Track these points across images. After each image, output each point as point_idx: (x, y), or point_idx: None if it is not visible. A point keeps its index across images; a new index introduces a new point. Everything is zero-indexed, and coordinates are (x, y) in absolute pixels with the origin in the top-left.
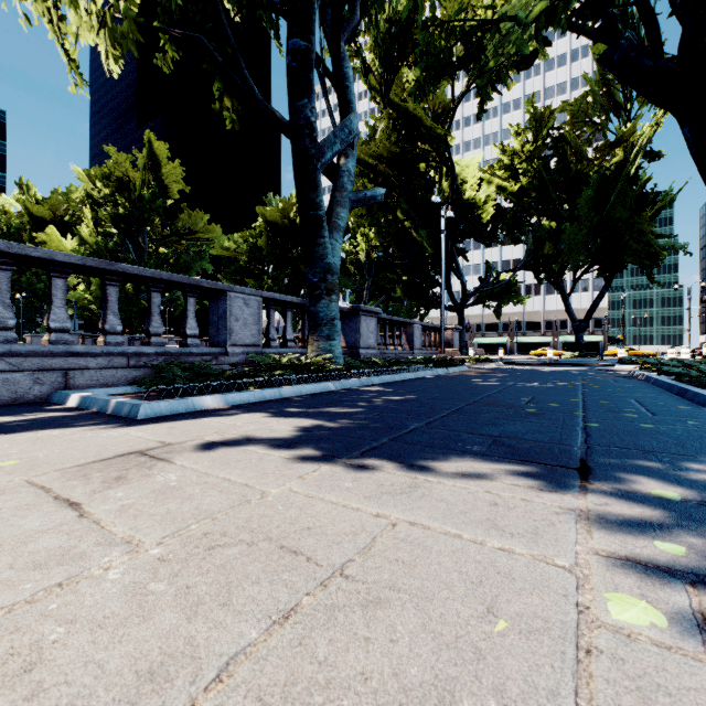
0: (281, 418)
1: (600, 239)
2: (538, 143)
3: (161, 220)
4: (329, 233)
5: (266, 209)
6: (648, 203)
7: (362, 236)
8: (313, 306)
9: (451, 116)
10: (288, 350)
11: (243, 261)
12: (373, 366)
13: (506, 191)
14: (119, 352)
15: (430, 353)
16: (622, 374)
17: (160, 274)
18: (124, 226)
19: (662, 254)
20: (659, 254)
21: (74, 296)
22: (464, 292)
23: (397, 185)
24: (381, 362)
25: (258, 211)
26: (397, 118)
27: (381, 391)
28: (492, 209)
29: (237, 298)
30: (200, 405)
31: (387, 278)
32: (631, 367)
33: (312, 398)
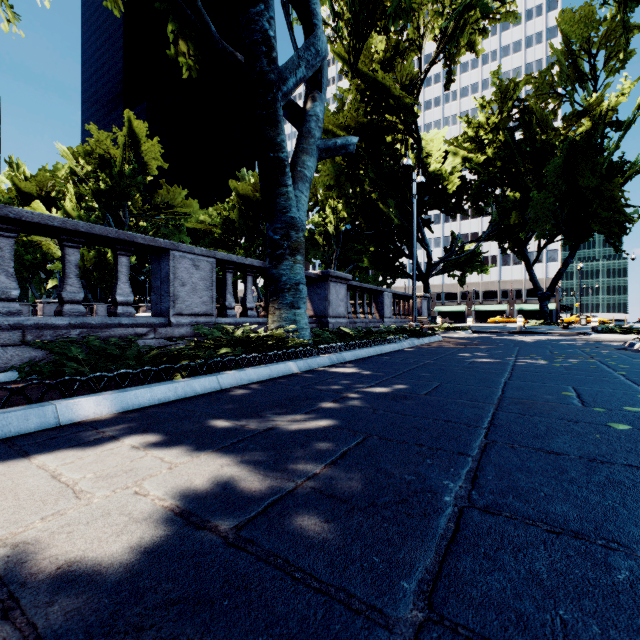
0: (185, 456)
1: (567, 208)
2: (504, 115)
3: (141, 195)
4: (293, 183)
5: (239, 183)
6: (615, 172)
7: (330, 208)
8: (274, 268)
9: (418, 88)
10: (248, 319)
11: (217, 233)
12: (344, 338)
13: (472, 162)
14: (11, 324)
15: (400, 321)
16: (617, 346)
17: (74, 223)
18: (105, 201)
19: (634, 221)
20: (630, 221)
21: (57, 266)
22: (430, 262)
23: (365, 157)
24: (351, 332)
25: (231, 184)
26: (365, 90)
27: (357, 374)
28: (458, 180)
29: (184, 258)
30: (70, 414)
31: (354, 249)
32: (610, 337)
33: (263, 391)
